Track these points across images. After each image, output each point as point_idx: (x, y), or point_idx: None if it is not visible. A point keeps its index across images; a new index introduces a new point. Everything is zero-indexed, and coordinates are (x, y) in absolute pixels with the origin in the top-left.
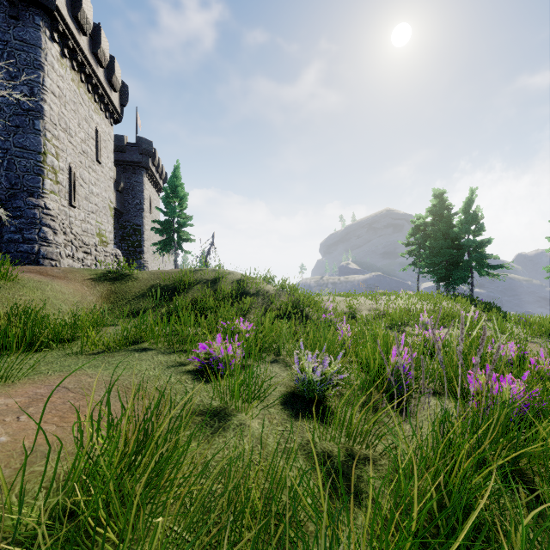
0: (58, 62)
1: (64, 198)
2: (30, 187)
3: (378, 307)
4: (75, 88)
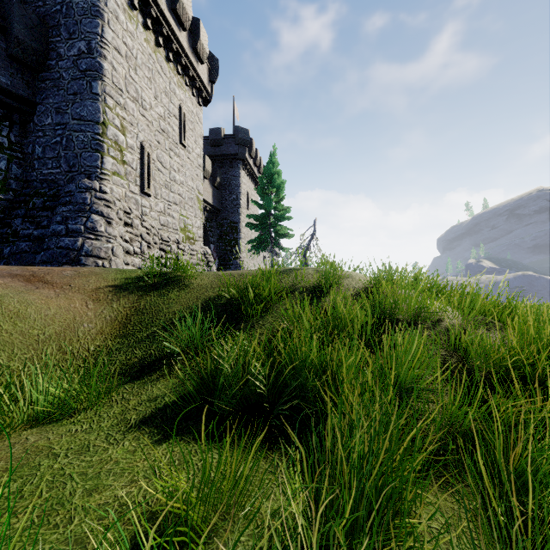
0: (124, 13)
1: (135, 184)
2: (87, 167)
3: None
4: (150, 51)
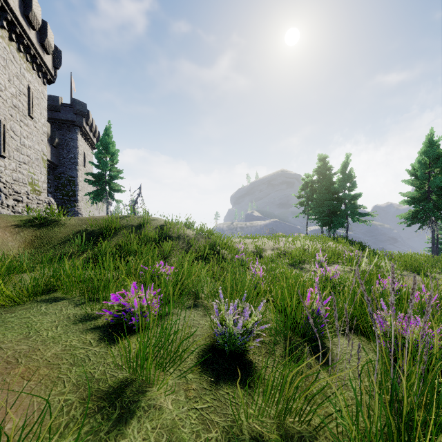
0: None
1: None
2: None
3: (280, 247)
4: (5, 45)
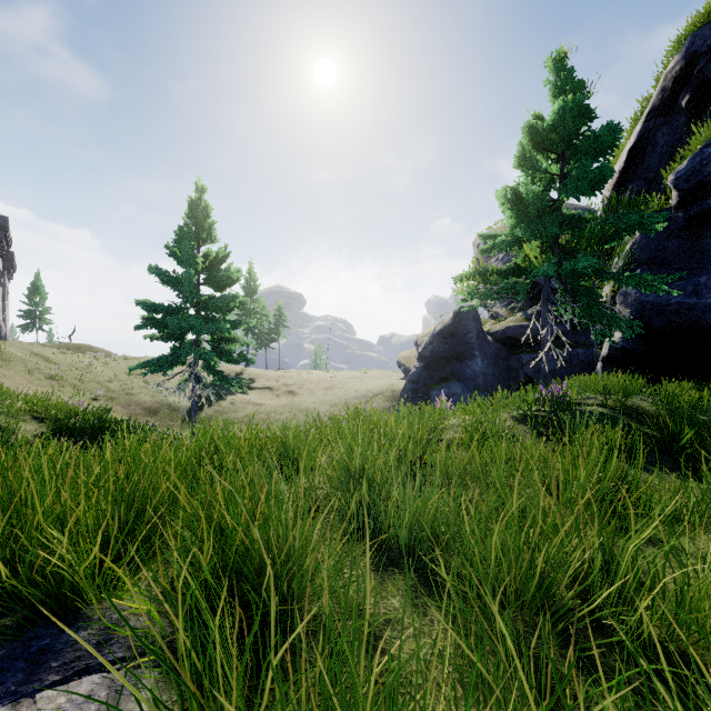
0: None
1: None
2: None
3: None
4: None
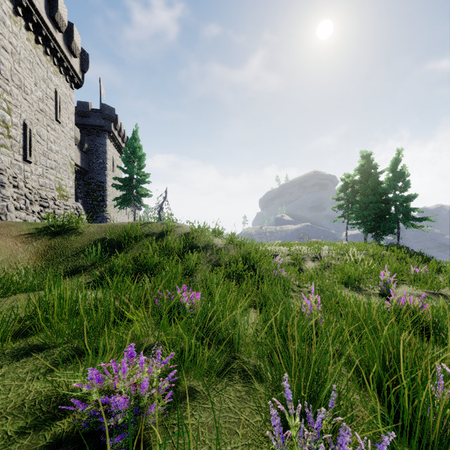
0: (10, 18)
1: (18, 153)
2: None
3: (323, 258)
4: (31, 47)
